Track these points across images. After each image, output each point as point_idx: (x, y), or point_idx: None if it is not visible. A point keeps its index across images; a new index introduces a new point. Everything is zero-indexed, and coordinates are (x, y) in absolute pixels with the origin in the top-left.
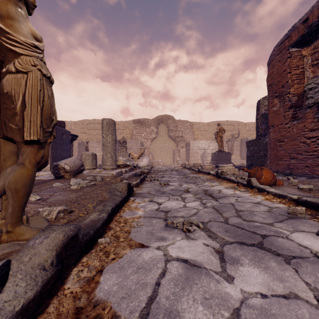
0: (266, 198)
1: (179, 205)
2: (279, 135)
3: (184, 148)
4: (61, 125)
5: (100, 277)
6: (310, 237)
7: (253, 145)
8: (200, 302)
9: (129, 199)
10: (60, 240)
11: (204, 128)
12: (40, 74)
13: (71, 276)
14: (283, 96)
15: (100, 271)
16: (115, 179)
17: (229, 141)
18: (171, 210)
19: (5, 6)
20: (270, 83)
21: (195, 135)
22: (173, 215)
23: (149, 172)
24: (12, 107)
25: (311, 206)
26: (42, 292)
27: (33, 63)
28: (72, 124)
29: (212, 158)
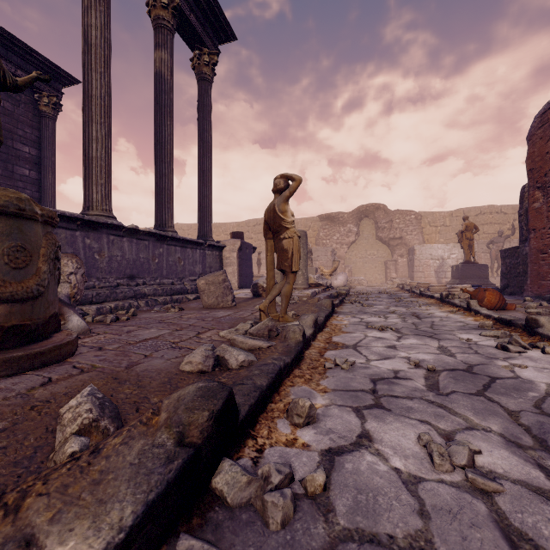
0: (475, 319)
1: (380, 320)
2: (542, 244)
3: (404, 257)
4: (240, 236)
5: (332, 338)
6: (472, 335)
7: (509, 257)
8: (380, 343)
9: (333, 315)
10: (313, 318)
11: (442, 222)
12: (297, 237)
13: (318, 336)
14: (546, 188)
15: (330, 337)
16: (313, 299)
17: (492, 243)
18: (372, 322)
19: (284, 207)
20: (531, 168)
21: (426, 234)
22: (373, 324)
23: (348, 294)
24: (287, 255)
25: (503, 322)
26: (313, 334)
27: (295, 232)
28: (234, 227)
29: (453, 274)
